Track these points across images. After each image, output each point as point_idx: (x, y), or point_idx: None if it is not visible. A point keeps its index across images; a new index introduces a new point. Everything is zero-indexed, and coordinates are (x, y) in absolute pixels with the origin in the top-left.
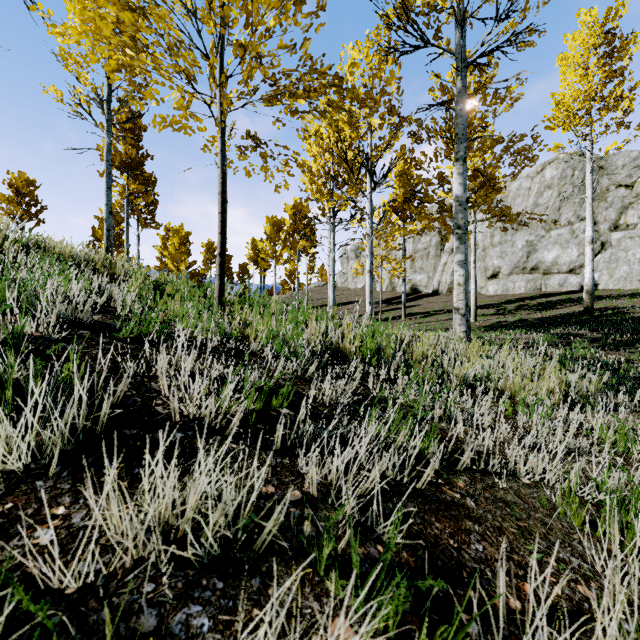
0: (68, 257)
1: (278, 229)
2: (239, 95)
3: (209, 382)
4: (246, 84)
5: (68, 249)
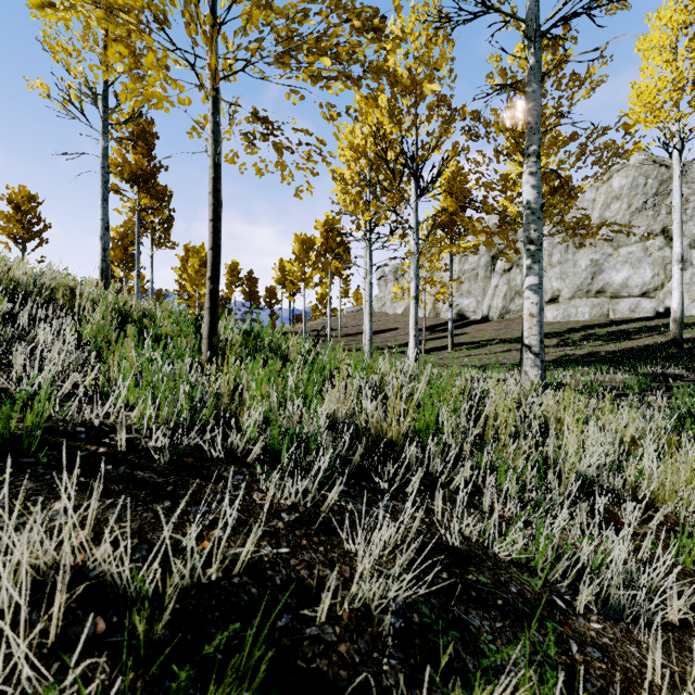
0: (19, 283)
1: (308, 248)
2: (235, 49)
3: (6, 670)
4: (244, 32)
5: (19, 272)
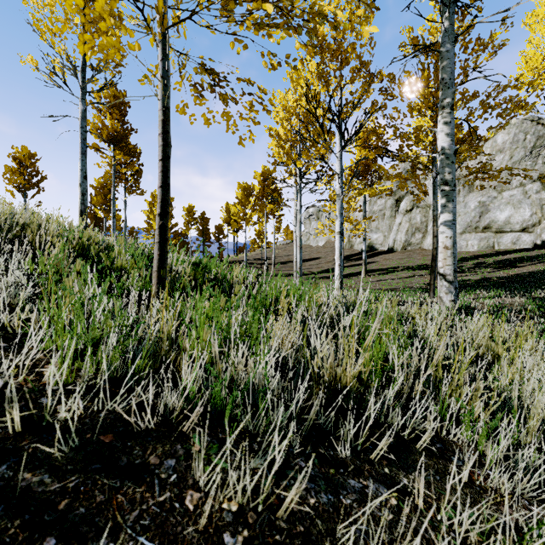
0: None
1: (248, 194)
2: None
3: None
4: None
5: None
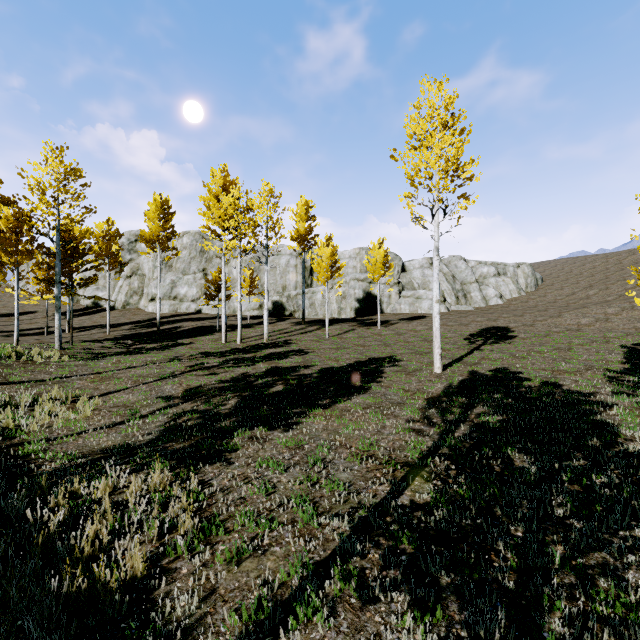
0: None
1: None
2: None
3: None
4: None
5: None
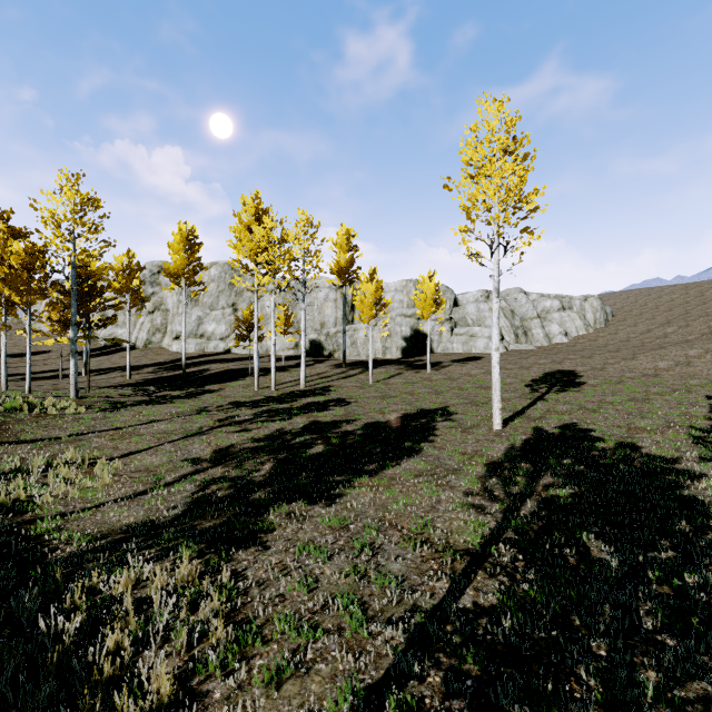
0: None
1: None
2: None
3: None
4: None
5: None
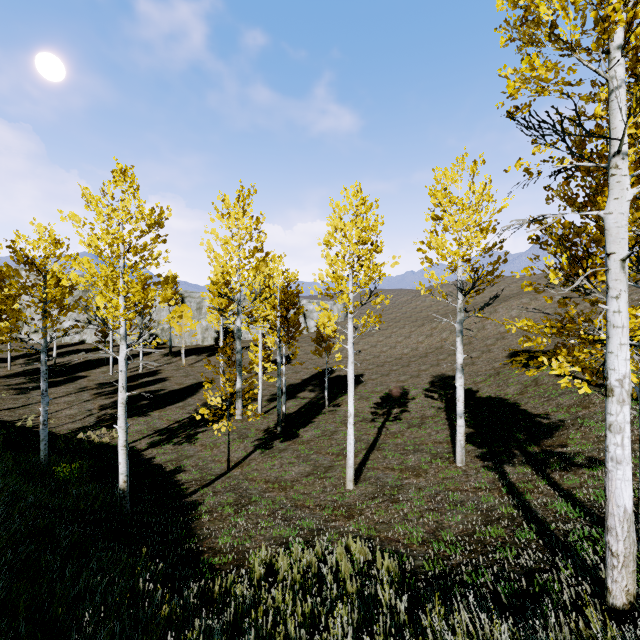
0: None
1: None
2: None
3: None
4: None
5: None
